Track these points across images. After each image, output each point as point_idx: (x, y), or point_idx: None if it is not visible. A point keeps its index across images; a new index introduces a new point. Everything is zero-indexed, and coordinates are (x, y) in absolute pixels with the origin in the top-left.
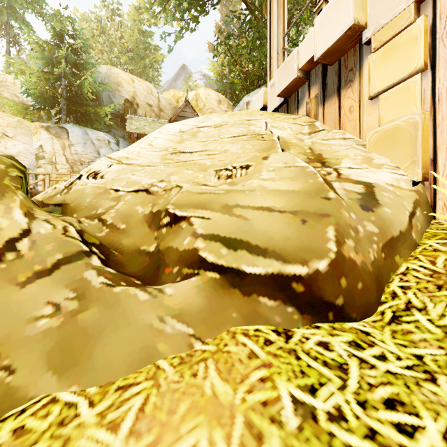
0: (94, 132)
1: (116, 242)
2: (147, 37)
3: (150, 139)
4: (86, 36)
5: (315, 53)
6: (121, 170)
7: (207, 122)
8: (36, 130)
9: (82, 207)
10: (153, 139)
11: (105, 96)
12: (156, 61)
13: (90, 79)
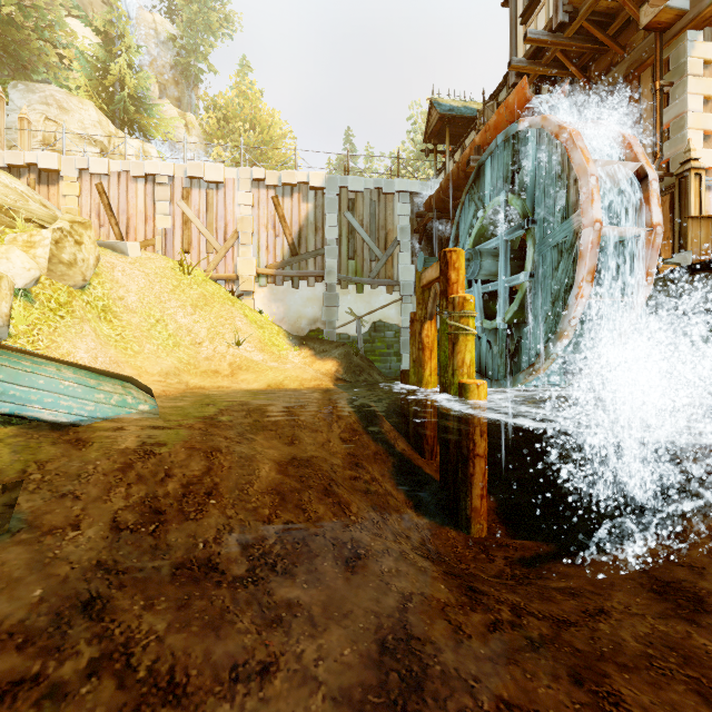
0: None
1: None
2: None
3: None
4: None
5: (39, 165)
6: None
7: None
8: None
9: None
10: None
11: None
12: None
13: None
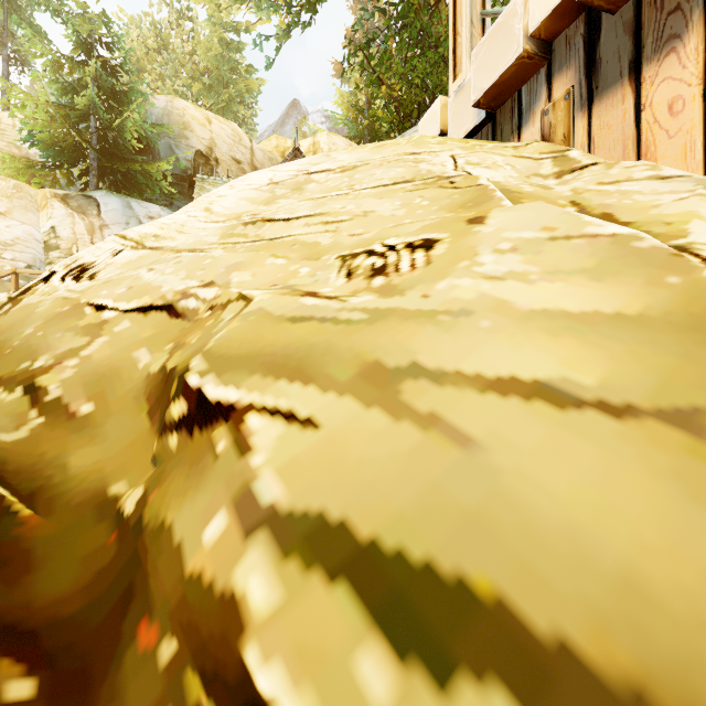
0: (143, 204)
1: (52, 462)
2: (235, 51)
3: (210, 199)
4: (136, 52)
5: None
6: (134, 260)
7: (325, 163)
8: (46, 201)
9: (5, 349)
10: (215, 199)
11: (164, 146)
12: (248, 91)
13: (135, 116)
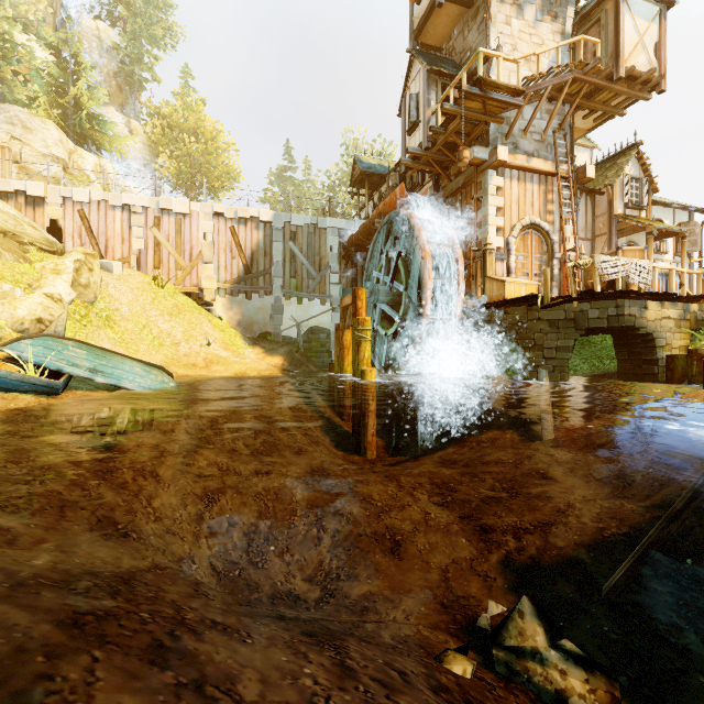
0: None
1: None
2: None
3: None
4: None
5: (27, 192)
6: None
7: None
8: None
9: None
10: None
11: None
12: None
13: None
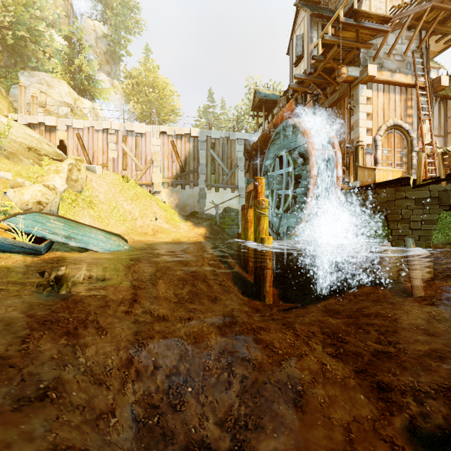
0: None
1: None
2: None
3: None
4: None
5: (45, 123)
6: None
7: (3, 120)
8: None
9: None
10: None
11: None
12: None
13: None
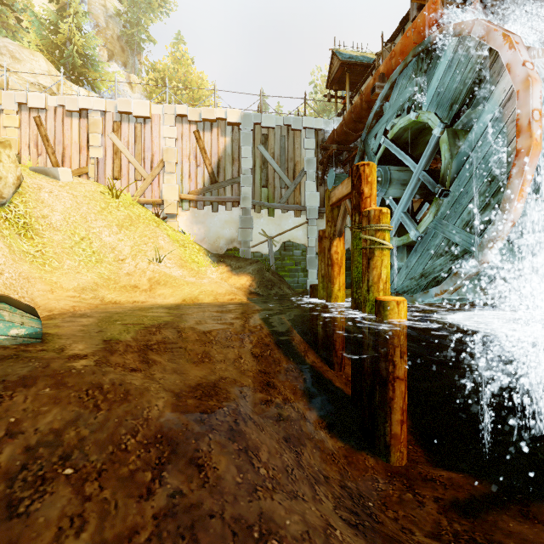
0: None
1: None
2: None
3: None
4: None
5: None
6: None
7: None
8: None
9: None
10: None
11: None
12: None
13: None
